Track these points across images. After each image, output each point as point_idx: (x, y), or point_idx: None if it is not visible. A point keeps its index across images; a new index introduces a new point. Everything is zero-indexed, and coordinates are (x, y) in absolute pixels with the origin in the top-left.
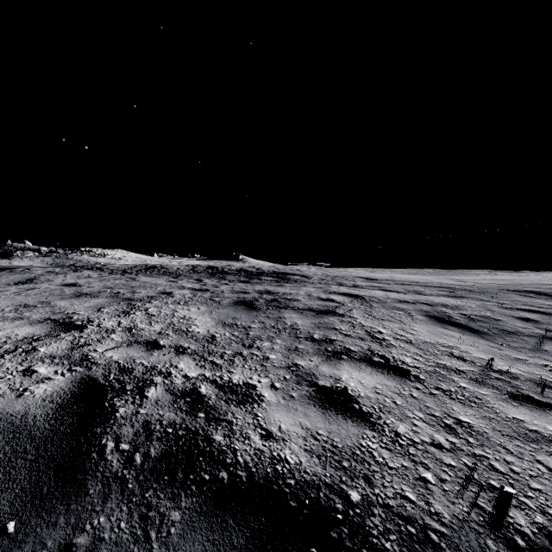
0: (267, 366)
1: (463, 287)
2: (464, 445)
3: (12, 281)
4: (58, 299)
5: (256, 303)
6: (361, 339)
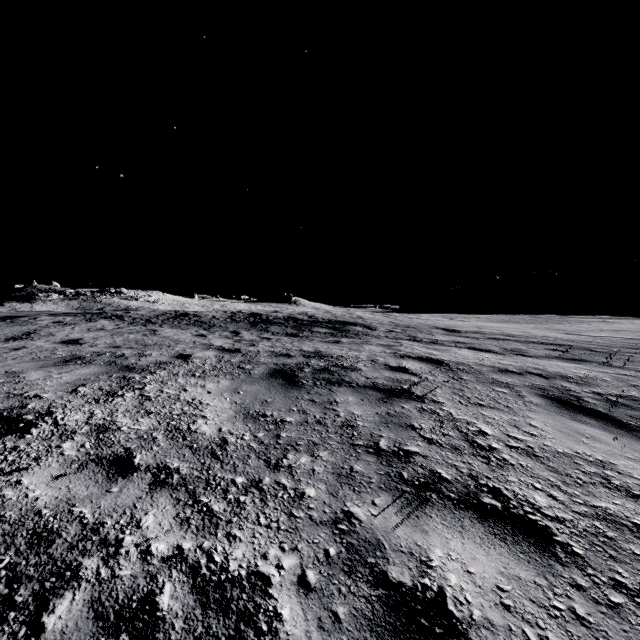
0: (299, 517)
1: (579, 344)
2: None
3: (4, 336)
4: (35, 368)
5: (299, 374)
6: (455, 449)
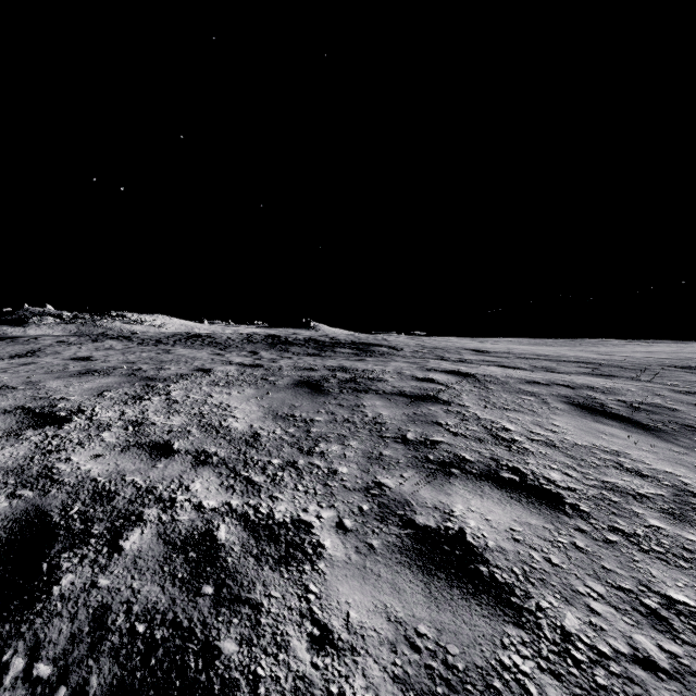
0: (334, 486)
1: (610, 362)
2: (695, 660)
3: (8, 354)
4: (52, 378)
5: (325, 384)
6: (479, 440)
